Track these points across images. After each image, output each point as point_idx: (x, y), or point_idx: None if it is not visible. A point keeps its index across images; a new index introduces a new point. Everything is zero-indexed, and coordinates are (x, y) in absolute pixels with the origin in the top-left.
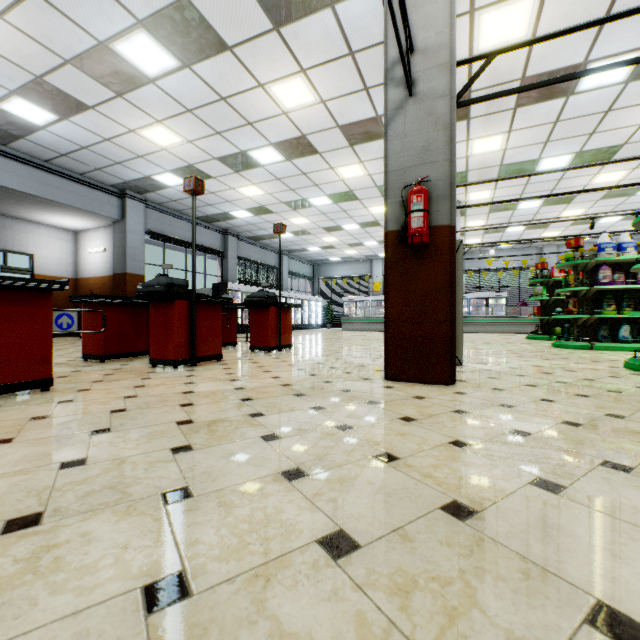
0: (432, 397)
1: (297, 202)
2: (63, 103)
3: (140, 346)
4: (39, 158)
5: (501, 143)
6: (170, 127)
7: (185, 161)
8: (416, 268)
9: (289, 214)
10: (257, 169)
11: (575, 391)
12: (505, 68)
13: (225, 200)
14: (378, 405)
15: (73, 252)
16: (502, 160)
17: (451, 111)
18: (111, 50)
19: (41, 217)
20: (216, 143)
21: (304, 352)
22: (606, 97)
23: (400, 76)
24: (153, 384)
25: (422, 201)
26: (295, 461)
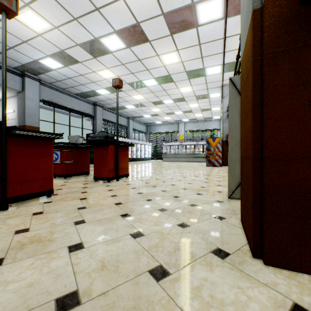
0: None
1: (136, 83)
2: None
3: None
4: None
5: None
6: (37, 11)
7: (57, 47)
8: None
9: (132, 92)
10: (108, 55)
11: None
12: None
13: (91, 81)
14: None
15: None
16: None
17: None
18: None
19: None
20: (75, 29)
21: (136, 181)
22: None
23: None
24: None
25: None
26: None
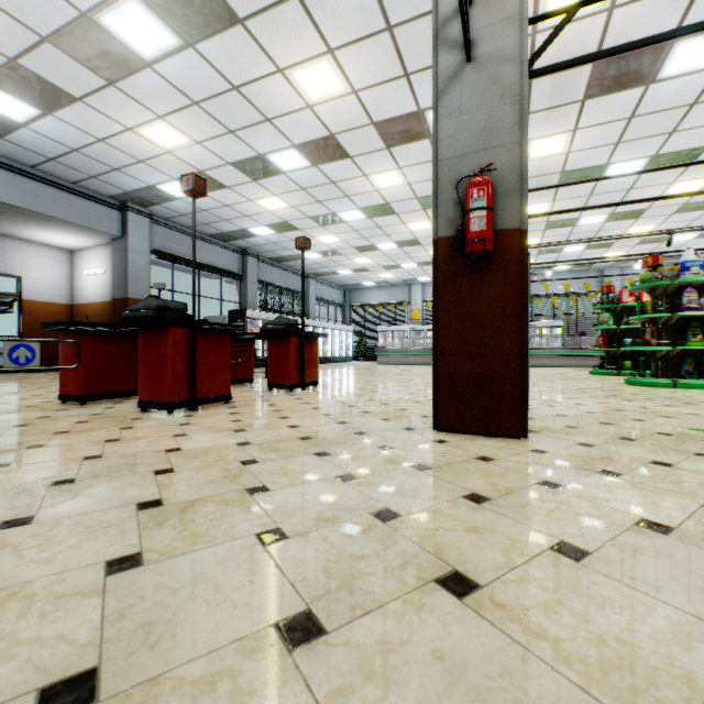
0: (502, 458)
1: (325, 217)
2: (45, 94)
3: (132, 384)
4: (23, 163)
5: (564, 144)
6: (174, 124)
7: (194, 167)
8: (476, 285)
9: (316, 231)
10: (278, 177)
11: (691, 448)
12: (575, 48)
13: (242, 214)
14: (430, 472)
15: (68, 274)
16: (564, 166)
17: (522, 79)
18: (96, 24)
19: (29, 233)
20: (229, 144)
21: (332, 391)
22: (693, 86)
23: (454, 36)
24: (132, 437)
25: (485, 196)
26: (305, 593)
